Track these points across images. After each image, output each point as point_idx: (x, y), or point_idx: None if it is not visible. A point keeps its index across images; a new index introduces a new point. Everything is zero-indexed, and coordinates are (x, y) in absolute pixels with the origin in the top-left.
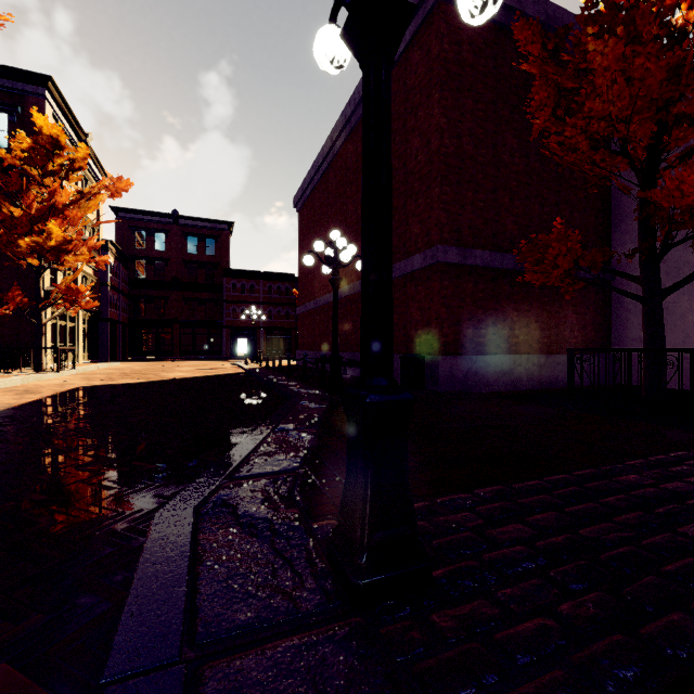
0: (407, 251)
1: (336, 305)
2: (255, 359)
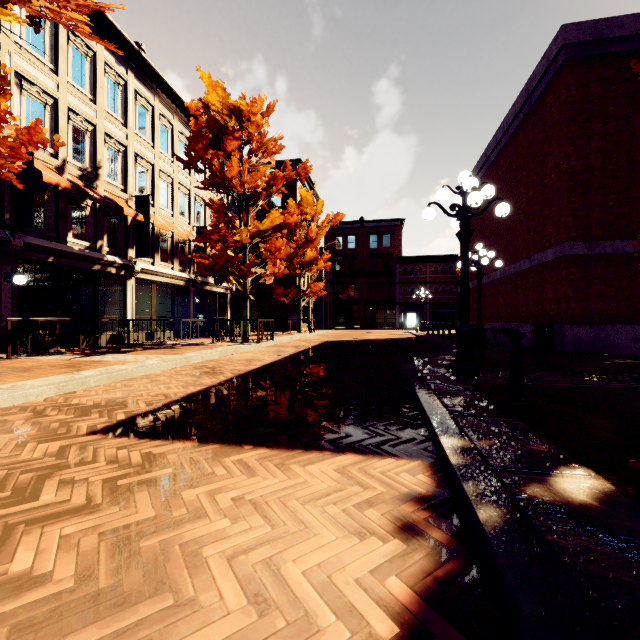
0: (543, 245)
1: (479, 291)
2: (423, 328)
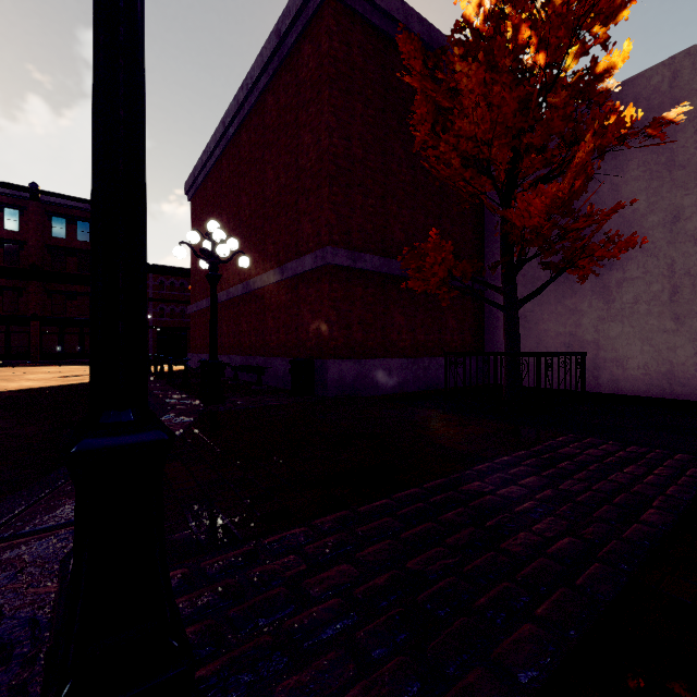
0: (299, 250)
1: (214, 304)
2: None
